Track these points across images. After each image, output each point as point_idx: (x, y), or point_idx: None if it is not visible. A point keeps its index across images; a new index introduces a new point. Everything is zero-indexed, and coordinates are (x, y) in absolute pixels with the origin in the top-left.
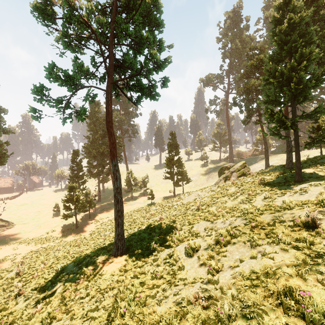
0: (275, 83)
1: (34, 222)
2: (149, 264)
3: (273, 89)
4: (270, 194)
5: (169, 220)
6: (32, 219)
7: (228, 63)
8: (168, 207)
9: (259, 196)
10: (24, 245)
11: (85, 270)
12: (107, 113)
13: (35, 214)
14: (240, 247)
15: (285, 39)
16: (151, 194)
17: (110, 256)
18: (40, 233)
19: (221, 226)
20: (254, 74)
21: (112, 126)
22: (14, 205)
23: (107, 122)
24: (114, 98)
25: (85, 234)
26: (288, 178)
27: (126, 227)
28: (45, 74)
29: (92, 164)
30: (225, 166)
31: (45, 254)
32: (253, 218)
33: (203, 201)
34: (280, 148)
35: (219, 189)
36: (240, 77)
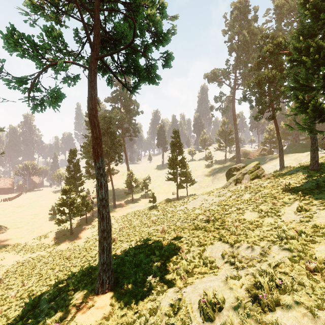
0: (309, 61)
1: (29, 226)
2: (142, 321)
3: (305, 70)
4: (304, 204)
5: (172, 234)
6: (27, 222)
7: (235, 58)
8: (171, 213)
9: (288, 207)
10: (12, 253)
11: (49, 324)
12: (90, 97)
13: (31, 216)
14: (304, 319)
15: (320, 6)
16: (153, 197)
17: (92, 294)
18: (32, 239)
19: (246, 254)
20: (267, 65)
21: (97, 115)
22: (11, 207)
23: (89, 110)
24: (114, 96)
25: (80, 241)
26: (321, 183)
27: (123, 237)
28: (4, 44)
29: (90, 164)
30: (234, 167)
31: (31, 267)
32: (303, 250)
33: (212, 209)
34: (290, 147)
35: (230, 193)
36: (251, 69)
